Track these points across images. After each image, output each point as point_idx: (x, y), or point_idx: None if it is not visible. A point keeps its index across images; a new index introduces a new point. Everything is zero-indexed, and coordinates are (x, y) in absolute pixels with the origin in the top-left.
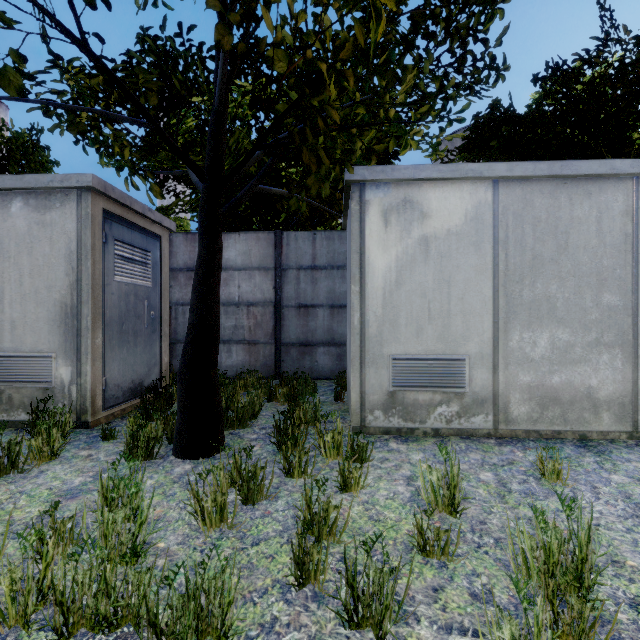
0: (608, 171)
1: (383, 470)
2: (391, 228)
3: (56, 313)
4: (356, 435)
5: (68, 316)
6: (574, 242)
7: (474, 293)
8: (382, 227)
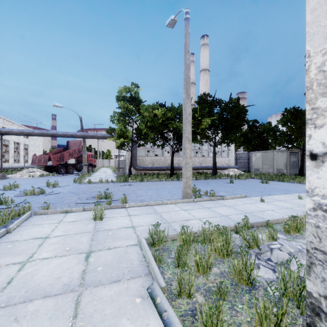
0: None
1: None
2: None
3: (284, 164)
4: None
5: (285, 165)
6: None
7: None
8: None
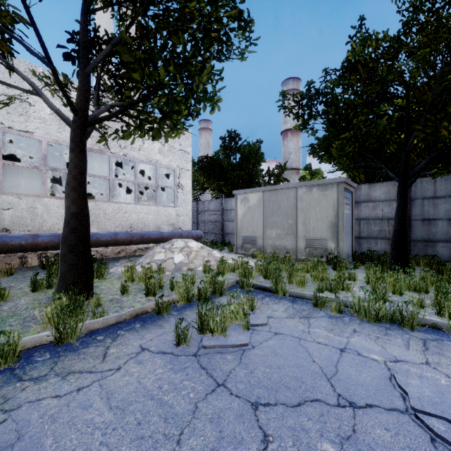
0: None
1: None
2: None
3: (329, 225)
4: None
5: (333, 226)
6: None
7: None
8: None
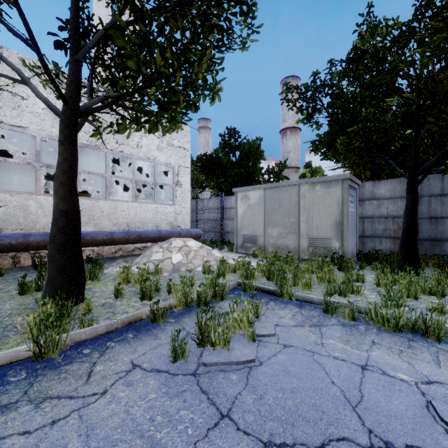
0: None
1: None
2: None
3: (333, 223)
4: None
5: (338, 225)
6: None
7: None
8: None
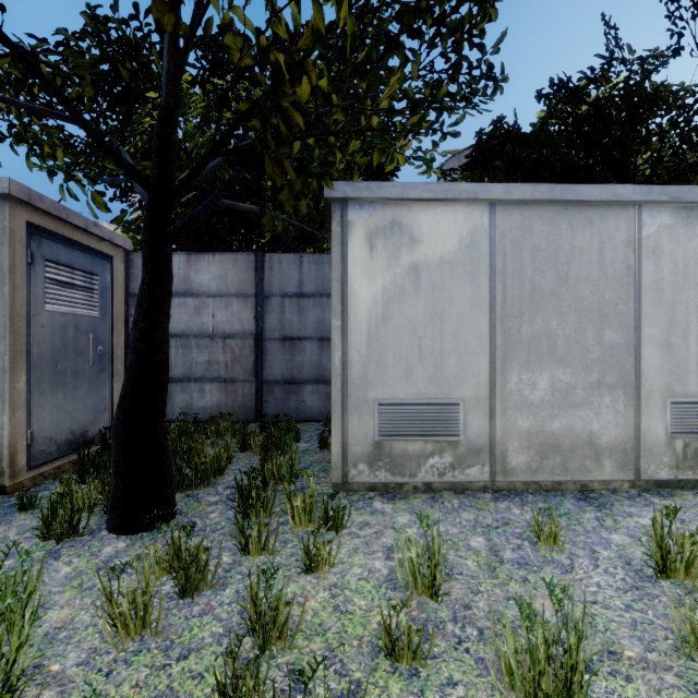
0: (610, 197)
1: (361, 539)
2: (377, 254)
3: None
4: (331, 498)
5: None
6: (575, 274)
7: (469, 329)
8: (367, 252)
